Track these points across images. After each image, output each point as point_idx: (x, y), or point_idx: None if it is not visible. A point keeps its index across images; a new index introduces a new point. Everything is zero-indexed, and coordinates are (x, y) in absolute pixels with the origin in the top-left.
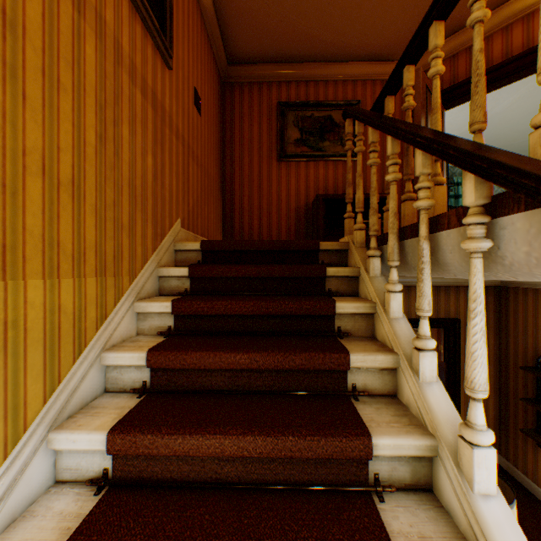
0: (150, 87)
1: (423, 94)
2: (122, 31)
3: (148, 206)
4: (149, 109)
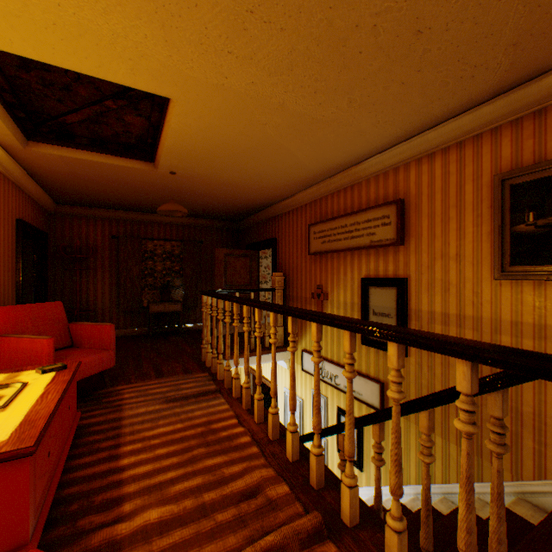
0: (550, 326)
1: None
2: (500, 309)
3: (546, 431)
4: (548, 346)
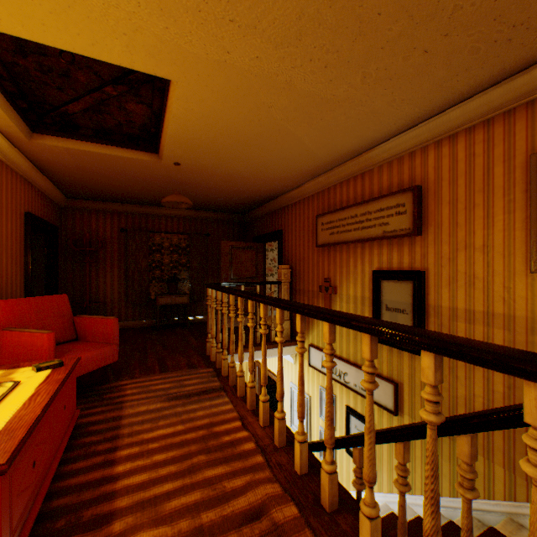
0: None
1: None
2: None
3: None
4: None
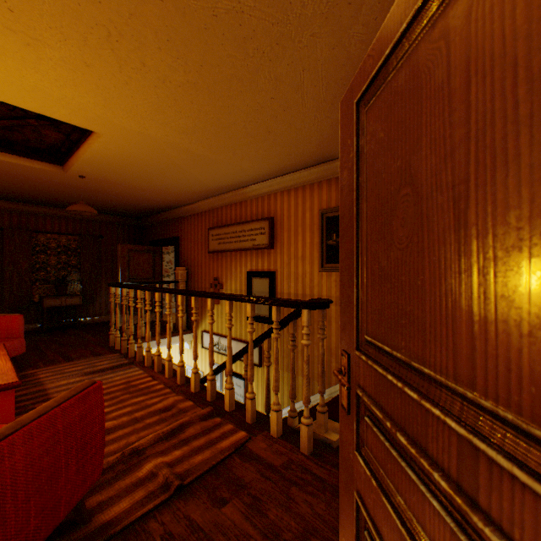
0: None
1: (353, 145)
2: (322, 289)
3: None
4: None
